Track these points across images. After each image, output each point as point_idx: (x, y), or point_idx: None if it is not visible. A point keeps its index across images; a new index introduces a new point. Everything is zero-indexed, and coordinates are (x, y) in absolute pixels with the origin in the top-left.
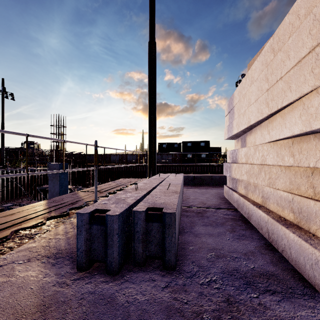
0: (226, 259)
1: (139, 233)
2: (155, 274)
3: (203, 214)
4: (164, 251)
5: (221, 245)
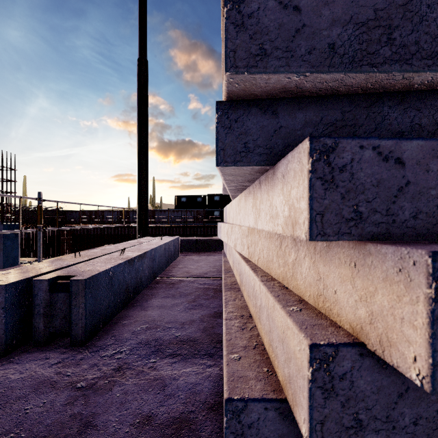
0: (155, 330)
1: (40, 306)
2: (54, 352)
3: (176, 285)
4: (71, 325)
5: (164, 317)
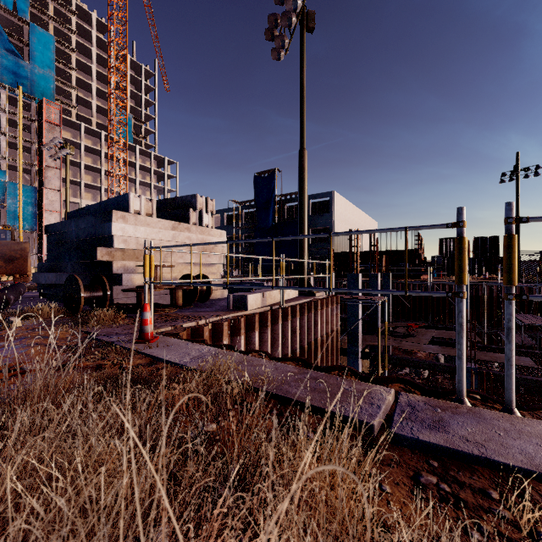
0: None
1: None
2: None
3: None
4: None
5: None
